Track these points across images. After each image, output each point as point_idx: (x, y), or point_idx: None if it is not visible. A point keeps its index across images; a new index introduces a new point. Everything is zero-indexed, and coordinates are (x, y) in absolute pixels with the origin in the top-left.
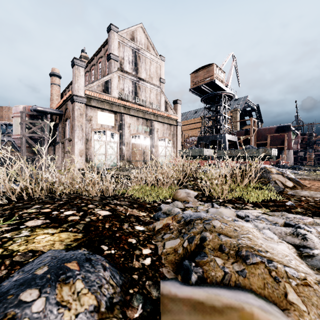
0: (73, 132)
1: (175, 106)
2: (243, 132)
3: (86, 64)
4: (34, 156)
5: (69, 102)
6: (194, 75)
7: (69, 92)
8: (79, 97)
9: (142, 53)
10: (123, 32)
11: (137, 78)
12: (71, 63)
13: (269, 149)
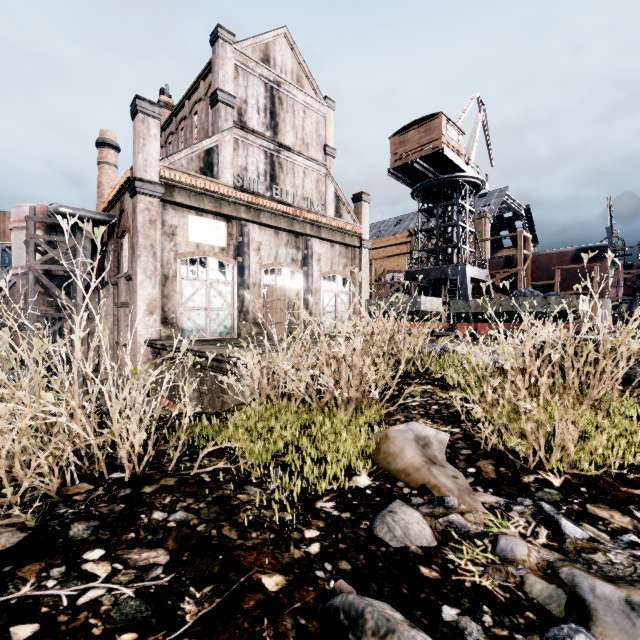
0: (134, 261)
1: (357, 206)
2: (502, 262)
3: (169, 117)
4: (56, 313)
5: (128, 196)
6: (398, 139)
7: (126, 173)
8: (148, 184)
9: (286, 92)
10: (245, 44)
11: (275, 145)
12: (131, 108)
13: (573, 298)
